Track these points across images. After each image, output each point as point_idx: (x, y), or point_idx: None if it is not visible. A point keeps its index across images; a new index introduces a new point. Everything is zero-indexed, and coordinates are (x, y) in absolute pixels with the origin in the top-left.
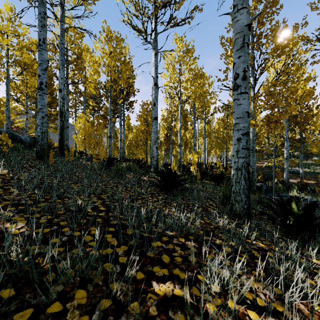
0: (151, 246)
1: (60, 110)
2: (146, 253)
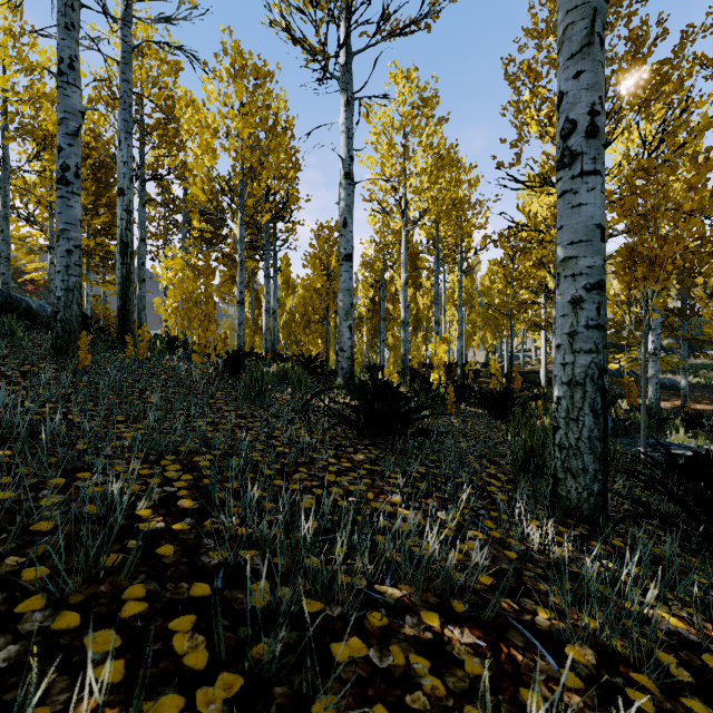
0: (329, 660)
1: (122, 238)
2: (311, 705)
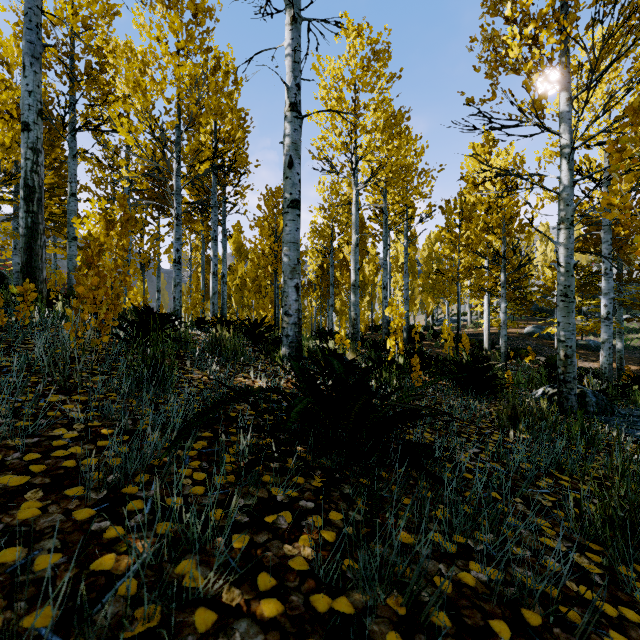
0: None
1: (26, 181)
2: None
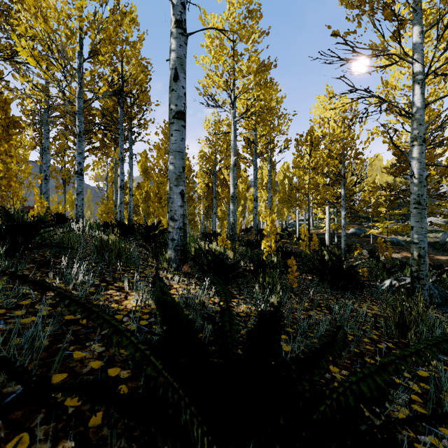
0: None
1: None
2: None
